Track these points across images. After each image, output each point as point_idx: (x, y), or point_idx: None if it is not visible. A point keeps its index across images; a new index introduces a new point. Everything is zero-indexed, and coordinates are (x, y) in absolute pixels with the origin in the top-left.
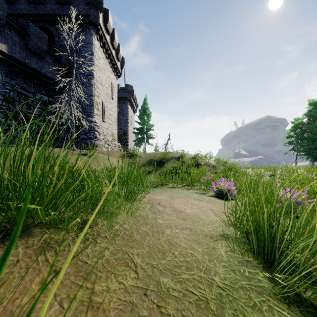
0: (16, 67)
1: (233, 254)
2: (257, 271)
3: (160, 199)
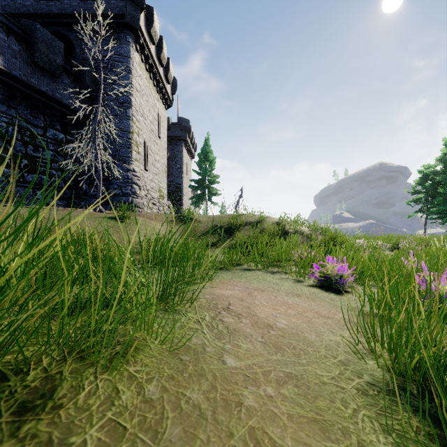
0: (16, 89)
1: None
2: None
3: (230, 296)
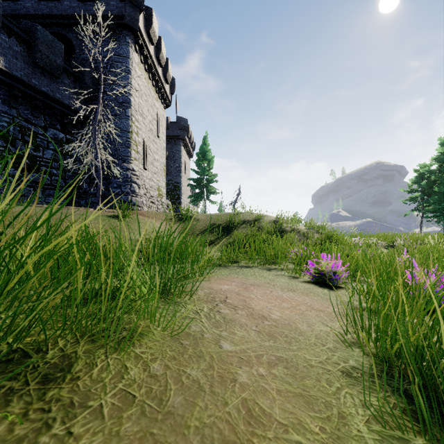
0: (17, 89)
1: (383, 430)
2: None
3: (227, 291)
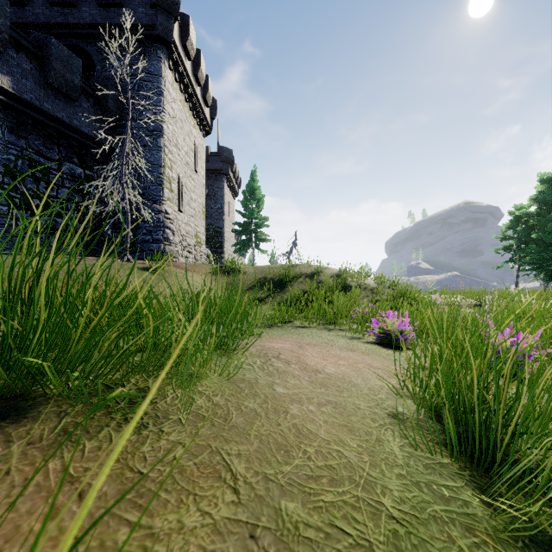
0: (27, 116)
1: (414, 452)
2: (461, 483)
3: (280, 348)
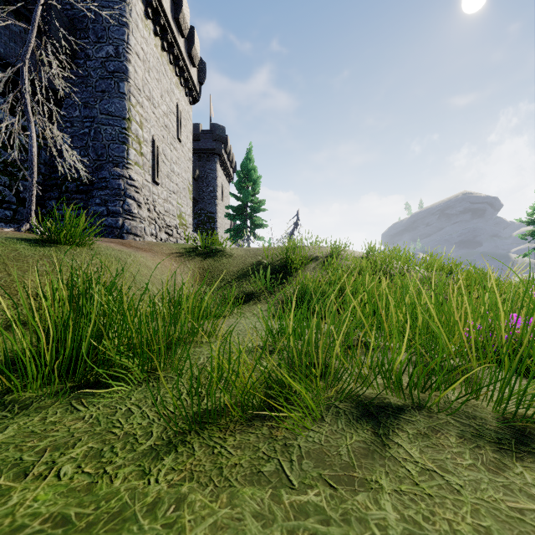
0: None
1: None
2: None
3: None
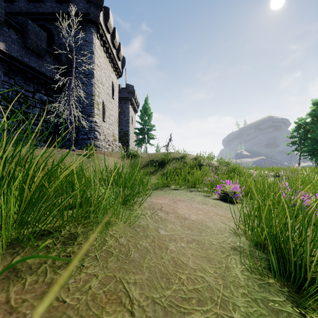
0: (14, 65)
1: (250, 275)
2: (283, 298)
3: (162, 203)
